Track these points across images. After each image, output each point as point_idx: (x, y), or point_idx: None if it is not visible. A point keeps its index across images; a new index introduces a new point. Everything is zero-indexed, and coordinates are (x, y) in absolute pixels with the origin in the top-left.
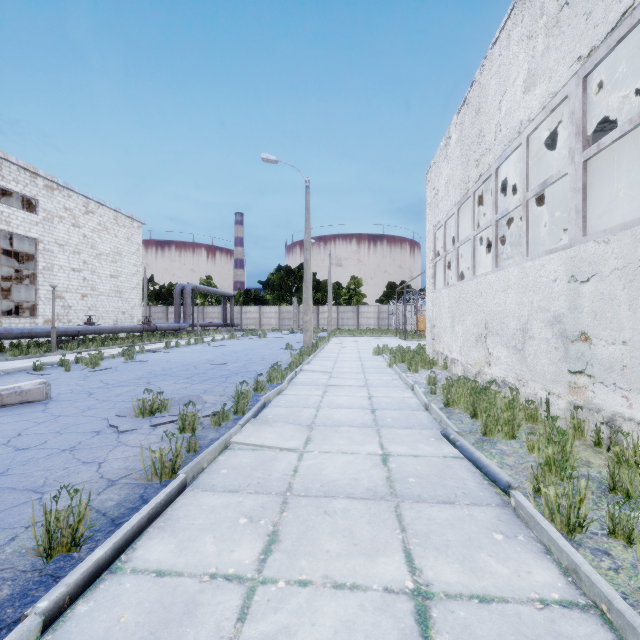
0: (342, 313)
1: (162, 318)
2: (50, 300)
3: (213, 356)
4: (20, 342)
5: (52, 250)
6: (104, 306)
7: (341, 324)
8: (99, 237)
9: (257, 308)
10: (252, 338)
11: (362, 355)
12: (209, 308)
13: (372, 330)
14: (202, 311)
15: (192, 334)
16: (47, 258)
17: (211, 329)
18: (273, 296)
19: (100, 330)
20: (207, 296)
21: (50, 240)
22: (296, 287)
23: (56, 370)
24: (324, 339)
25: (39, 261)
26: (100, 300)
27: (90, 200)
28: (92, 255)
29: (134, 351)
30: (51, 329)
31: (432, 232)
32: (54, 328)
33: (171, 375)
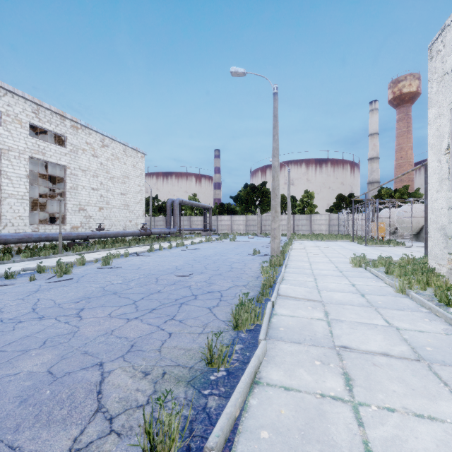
0: (297, 220)
1: (162, 225)
2: (75, 212)
3: (183, 262)
4: (51, 243)
5: (77, 174)
6: (116, 216)
7: (296, 229)
8: (112, 164)
9: (229, 217)
10: (224, 241)
11: (339, 266)
12: (194, 217)
13: (324, 235)
14: (189, 220)
15: (178, 237)
16: (73, 180)
17: (195, 233)
18: (241, 208)
19: (106, 235)
20: (193, 209)
21: (75, 167)
22: (259, 200)
23: (27, 278)
24: (288, 244)
25: (67, 182)
26: (113, 211)
27: (105, 137)
28: (107, 178)
29: (118, 255)
30: (58, 234)
31: (449, 112)
32: (60, 234)
33: (120, 294)
